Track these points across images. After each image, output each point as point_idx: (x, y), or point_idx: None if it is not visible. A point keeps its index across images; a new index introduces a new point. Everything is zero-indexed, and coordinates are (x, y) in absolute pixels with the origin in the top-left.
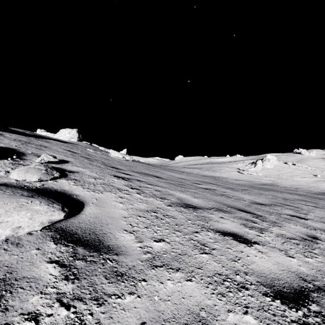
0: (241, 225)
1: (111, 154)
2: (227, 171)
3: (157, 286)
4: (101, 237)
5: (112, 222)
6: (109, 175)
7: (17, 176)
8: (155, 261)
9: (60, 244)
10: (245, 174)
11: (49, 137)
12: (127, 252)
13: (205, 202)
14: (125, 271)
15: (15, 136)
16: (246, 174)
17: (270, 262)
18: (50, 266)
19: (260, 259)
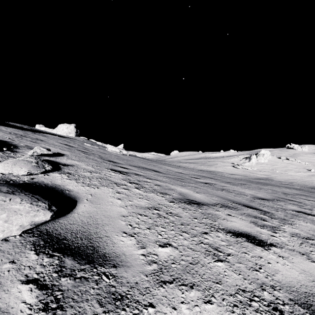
0: (251, 223)
1: (109, 148)
2: (222, 166)
3: (169, 314)
4: (96, 243)
5: (109, 222)
6: (106, 169)
7: (2, 169)
8: (162, 274)
9: (42, 253)
10: (240, 169)
11: (46, 131)
12: (128, 263)
13: (209, 197)
14: (126, 292)
15: (12, 130)
16: (241, 168)
17: (295, 270)
18: (24, 288)
19: (283, 266)
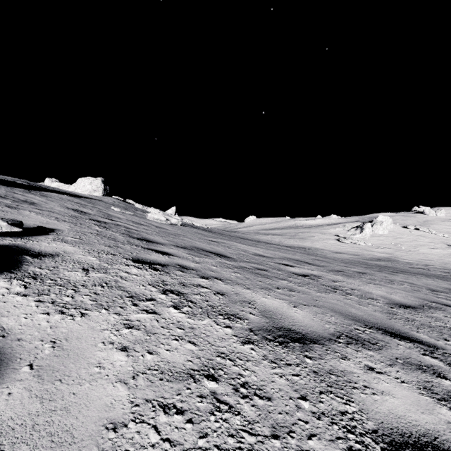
0: (424, 392)
1: (149, 215)
2: (321, 240)
3: None
4: None
5: None
6: (124, 259)
7: None
8: None
9: None
10: (348, 244)
11: (54, 189)
12: None
13: (319, 317)
14: None
15: None
16: (349, 243)
17: None
18: None
19: None
